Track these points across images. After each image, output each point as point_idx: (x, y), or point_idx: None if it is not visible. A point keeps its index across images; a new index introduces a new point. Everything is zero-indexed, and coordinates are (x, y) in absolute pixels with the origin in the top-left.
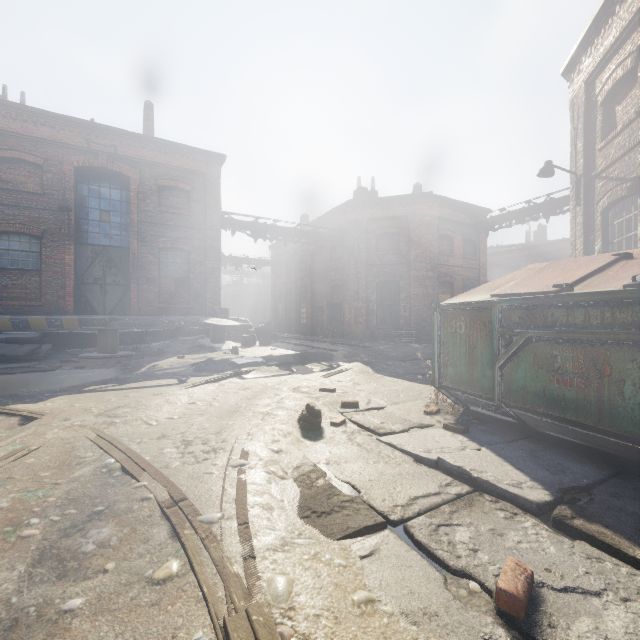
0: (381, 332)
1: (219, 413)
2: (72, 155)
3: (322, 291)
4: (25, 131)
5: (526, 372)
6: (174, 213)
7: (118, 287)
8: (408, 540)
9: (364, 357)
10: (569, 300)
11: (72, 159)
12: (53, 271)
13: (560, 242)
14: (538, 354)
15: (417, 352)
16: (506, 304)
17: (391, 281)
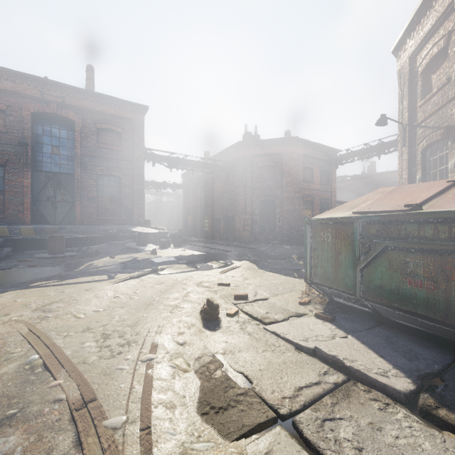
0: (262, 237)
1: (137, 305)
2: (29, 103)
3: (219, 207)
4: None
5: (383, 274)
6: (109, 148)
7: (66, 204)
8: (297, 436)
9: (250, 256)
10: (420, 217)
11: (29, 106)
12: (14, 191)
13: (385, 173)
14: (393, 260)
15: (289, 252)
16: (366, 220)
17: (269, 200)
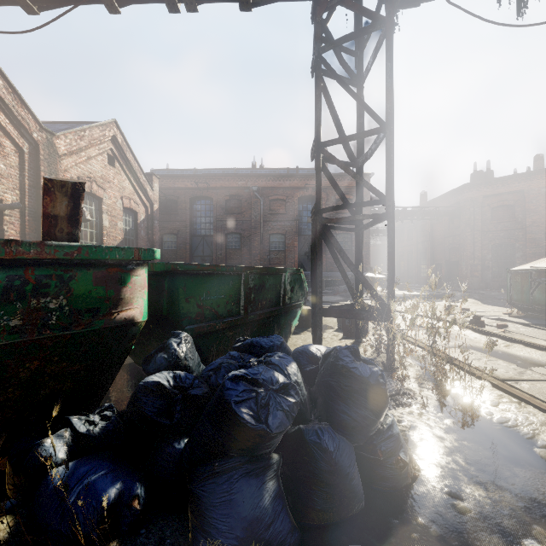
0: (495, 284)
1: None
2: (297, 192)
3: (440, 252)
4: (280, 185)
5: (539, 294)
6: (344, 213)
7: None
8: None
9: (476, 297)
10: None
11: (297, 194)
12: (290, 250)
13: None
14: (542, 288)
15: None
16: (532, 271)
17: (506, 243)
